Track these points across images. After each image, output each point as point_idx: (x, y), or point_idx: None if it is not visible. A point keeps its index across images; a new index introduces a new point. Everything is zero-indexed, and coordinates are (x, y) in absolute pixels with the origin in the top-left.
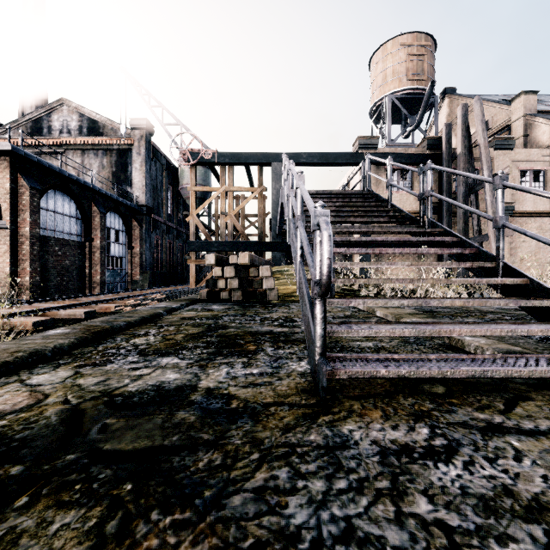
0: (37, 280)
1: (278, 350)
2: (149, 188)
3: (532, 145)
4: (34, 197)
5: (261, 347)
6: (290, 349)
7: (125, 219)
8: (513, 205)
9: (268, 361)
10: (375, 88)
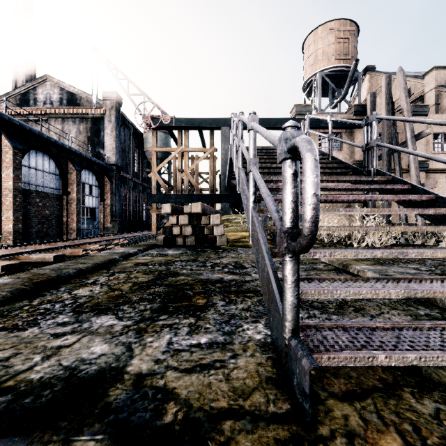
0: (19, 227)
1: (229, 305)
2: (119, 150)
3: (442, 112)
4: (17, 155)
5: (211, 301)
6: (242, 303)
7: (97, 176)
8: (428, 163)
9: (219, 322)
10: (308, 66)
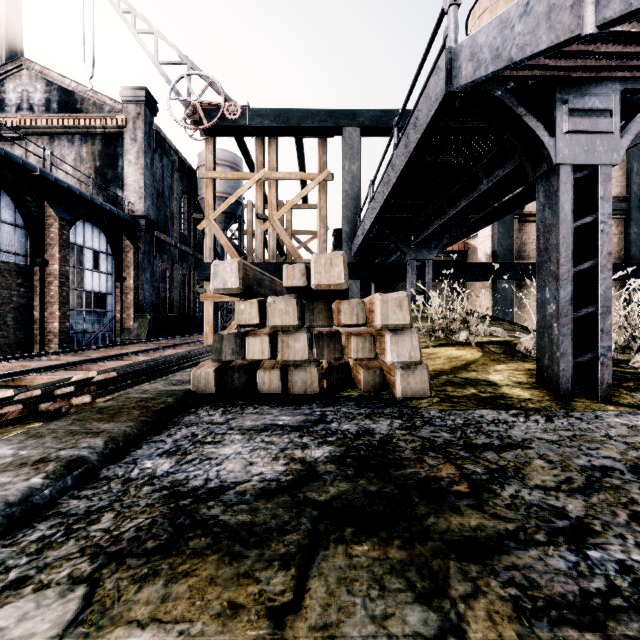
0: None
1: None
2: (151, 192)
3: None
4: None
5: None
6: None
7: (109, 235)
8: None
9: None
10: None
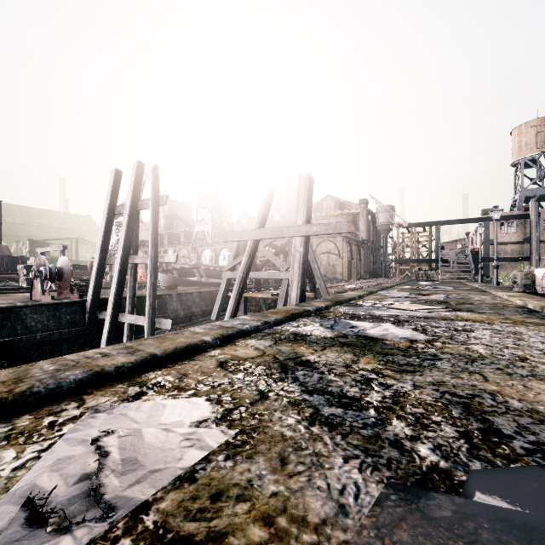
0: (347, 275)
1: None
2: (367, 231)
3: None
4: (347, 248)
5: None
6: None
7: (359, 248)
8: None
9: None
10: (513, 152)
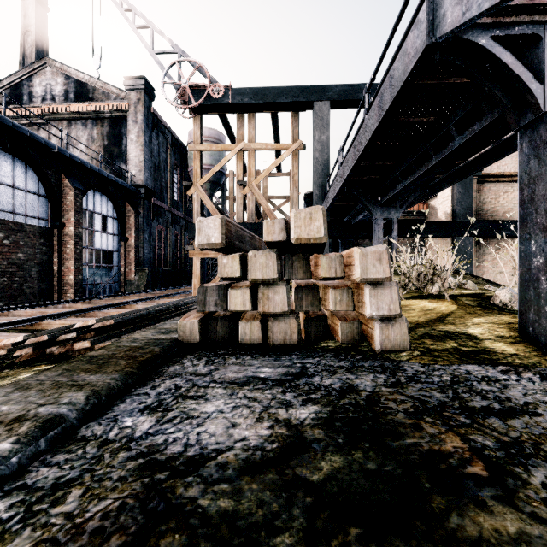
0: None
1: None
2: (149, 166)
3: None
4: None
5: None
6: None
7: (115, 202)
8: None
9: None
10: None
